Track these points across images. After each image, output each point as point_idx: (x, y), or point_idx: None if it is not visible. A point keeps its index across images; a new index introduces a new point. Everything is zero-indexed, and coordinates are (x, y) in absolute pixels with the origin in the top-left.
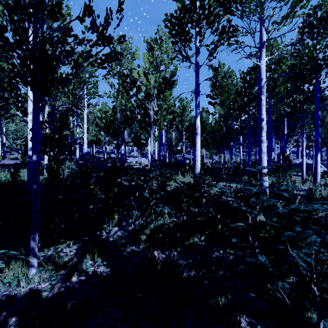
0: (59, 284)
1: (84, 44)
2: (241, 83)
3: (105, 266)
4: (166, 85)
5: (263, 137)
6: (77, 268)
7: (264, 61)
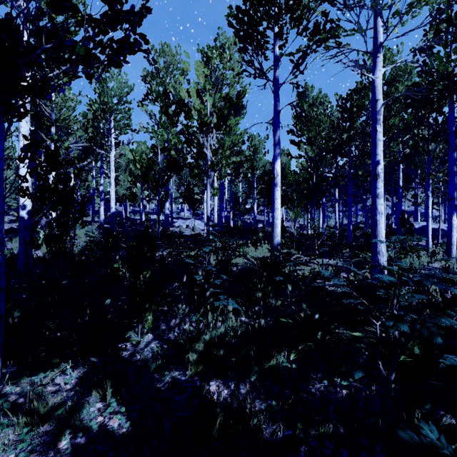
0: (33, 456)
1: (89, 26)
2: (338, 113)
3: (124, 413)
4: (230, 109)
5: (378, 189)
6: (73, 419)
7: (381, 73)
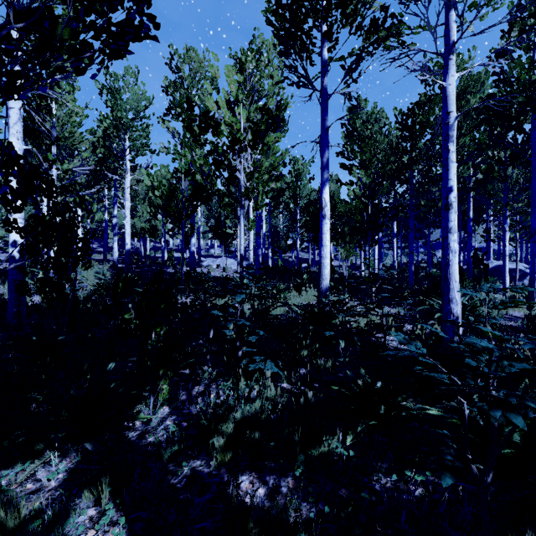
0: None
1: (80, 4)
2: (397, 131)
3: (125, 523)
4: (268, 122)
5: (451, 222)
6: (53, 535)
7: (454, 79)
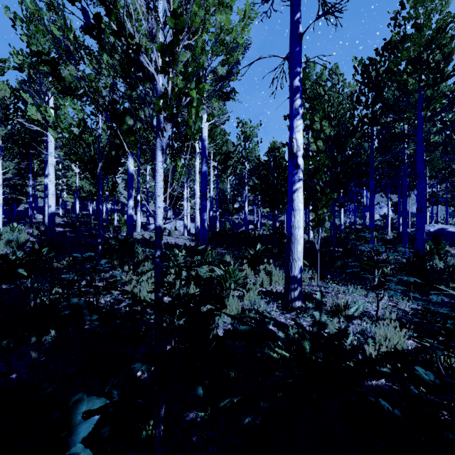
0: None
1: None
2: (355, 85)
3: None
4: None
5: None
6: None
7: None
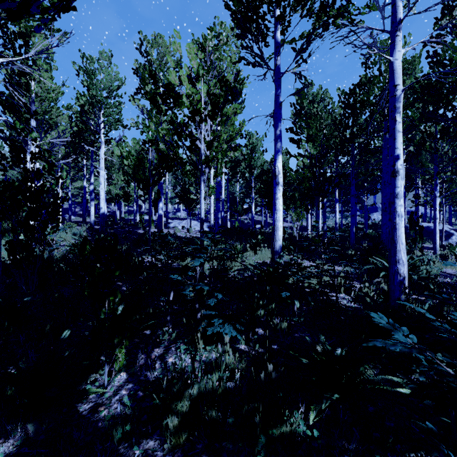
0: None
1: None
2: (340, 109)
3: None
4: (227, 94)
5: (398, 188)
6: None
7: (400, 54)
